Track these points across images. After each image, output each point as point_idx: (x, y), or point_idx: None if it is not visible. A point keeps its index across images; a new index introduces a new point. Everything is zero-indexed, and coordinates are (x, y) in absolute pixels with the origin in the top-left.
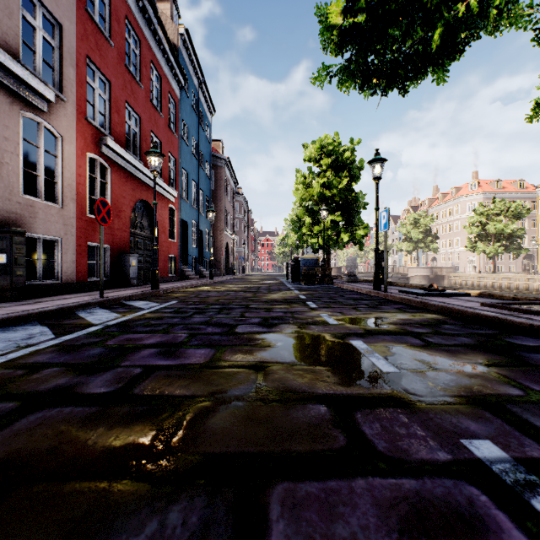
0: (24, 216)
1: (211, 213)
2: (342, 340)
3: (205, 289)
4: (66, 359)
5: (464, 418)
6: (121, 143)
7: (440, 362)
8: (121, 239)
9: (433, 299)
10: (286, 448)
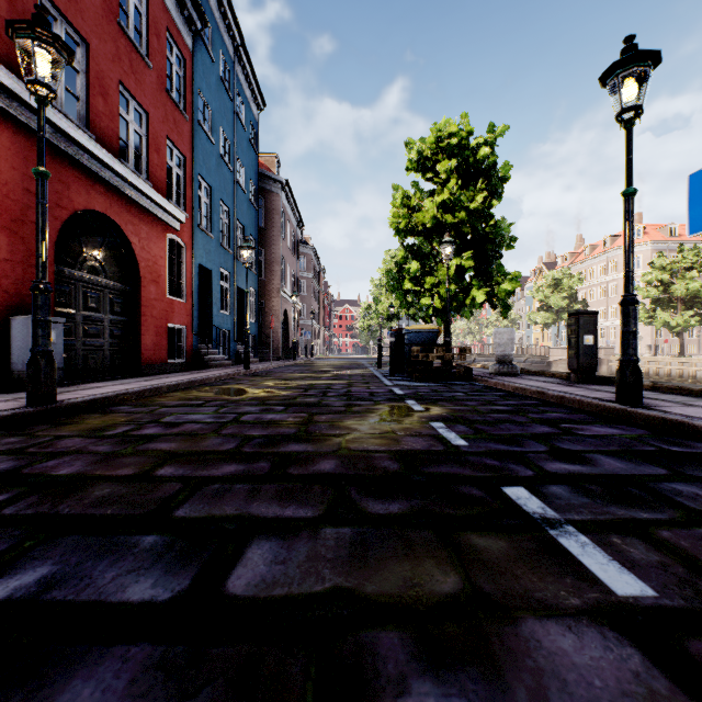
0: None
1: (246, 250)
2: None
3: (203, 396)
4: None
5: None
6: (20, 72)
7: None
8: (23, 283)
9: None
10: None
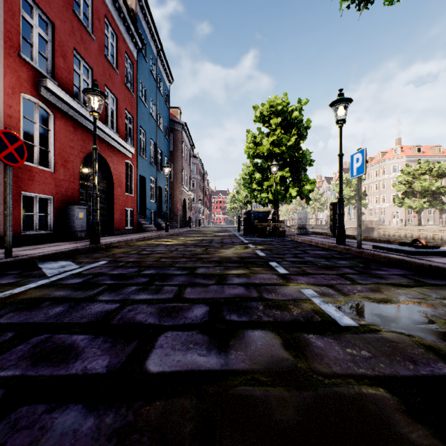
0: None
1: (166, 168)
2: None
3: (155, 243)
4: None
5: None
6: (67, 91)
7: None
8: (68, 190)
9: (436, 259)
10: None
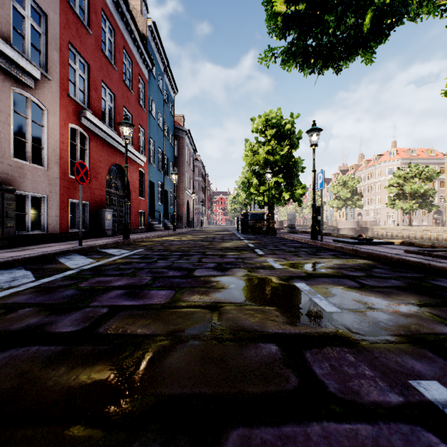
0: (15, 176)
1: (174, 175)
2: (287, 282)
3: (169, 239)
4: (41, 299)
5: (408, 358)
6: (98, 116)
7: (377, 302)
8: (98, 196)
9: (362, 247)
10: (240, 389)
